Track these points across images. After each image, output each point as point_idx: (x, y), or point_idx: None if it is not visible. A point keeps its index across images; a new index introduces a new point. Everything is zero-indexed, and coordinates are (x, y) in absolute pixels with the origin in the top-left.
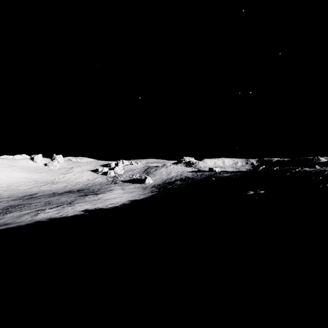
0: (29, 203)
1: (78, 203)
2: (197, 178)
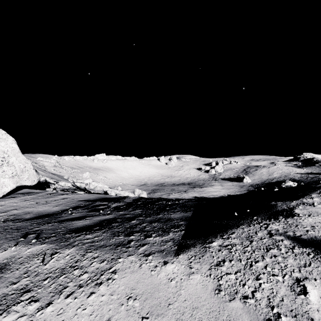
0: (162, 188)
1: (190, 192)
2: (304, 181)
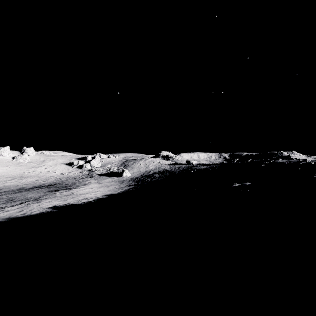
0: None
1: (47, 199)
2: (175, 171)
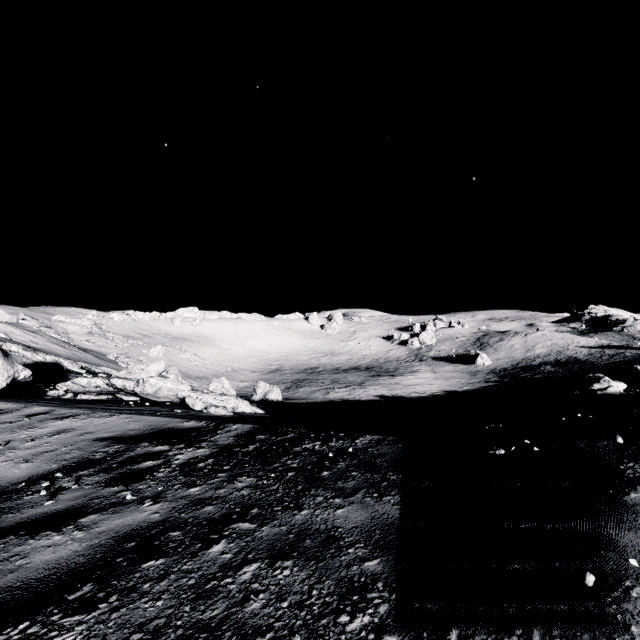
0: (315, 378)
1: (370, 386)
2: (597, 363)
